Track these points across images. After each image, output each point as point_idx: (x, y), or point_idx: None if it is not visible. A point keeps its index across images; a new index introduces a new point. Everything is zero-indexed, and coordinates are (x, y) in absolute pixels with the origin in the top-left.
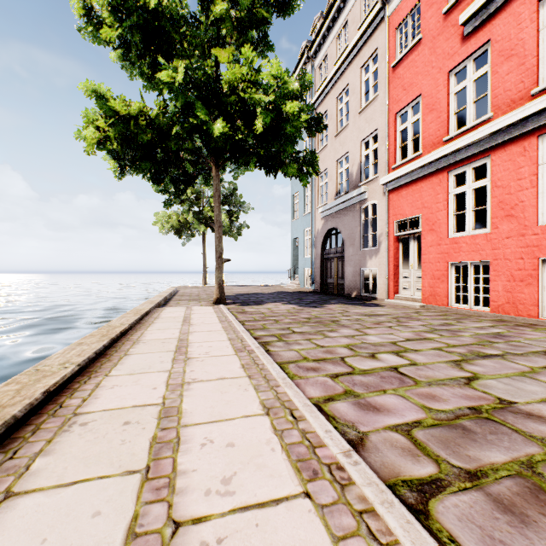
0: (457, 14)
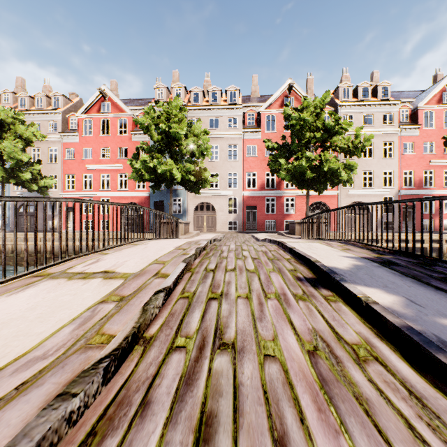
0: (85, 162)
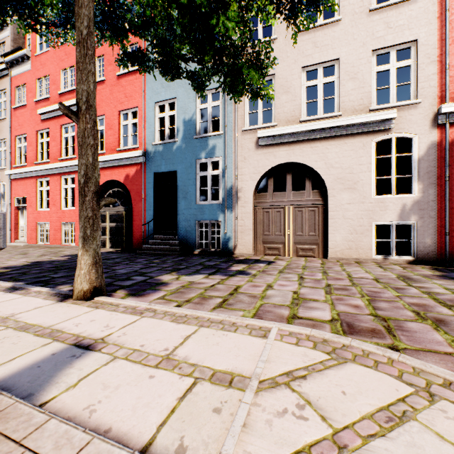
0: (40, 107)
